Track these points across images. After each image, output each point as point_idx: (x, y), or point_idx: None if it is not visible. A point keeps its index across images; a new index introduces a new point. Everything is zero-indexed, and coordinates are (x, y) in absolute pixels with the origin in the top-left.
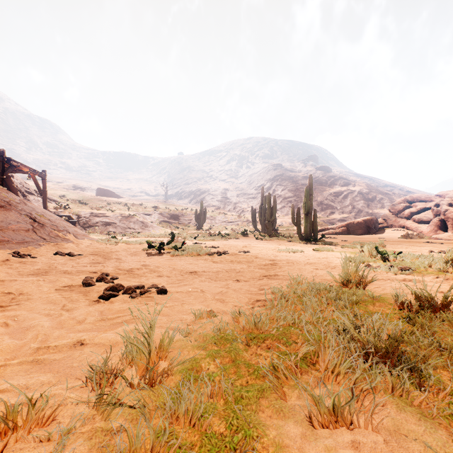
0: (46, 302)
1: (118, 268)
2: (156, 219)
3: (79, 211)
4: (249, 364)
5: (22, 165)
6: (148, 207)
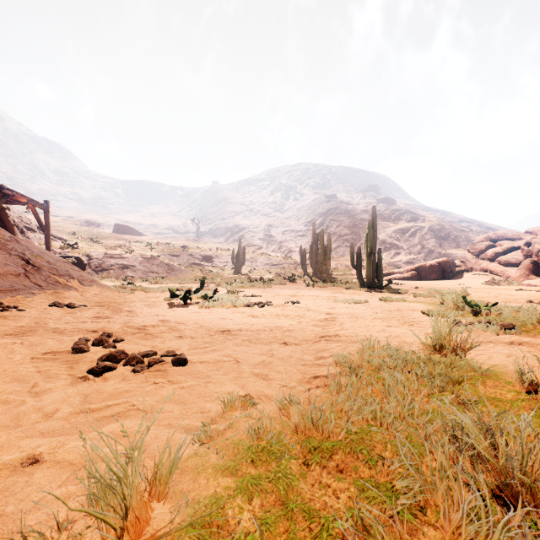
0: (10, 379)
1: (127, 325)
2: (184, 261)
3: (90, 251)
4: (311, 512)
5: (18, 195)
6: (175, 247)
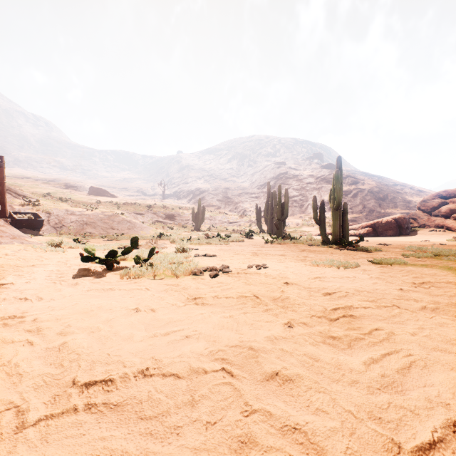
0: None
1: None
2: (149, 218)
3: (52, 208)
4: None
5: None
6: (141, 206)
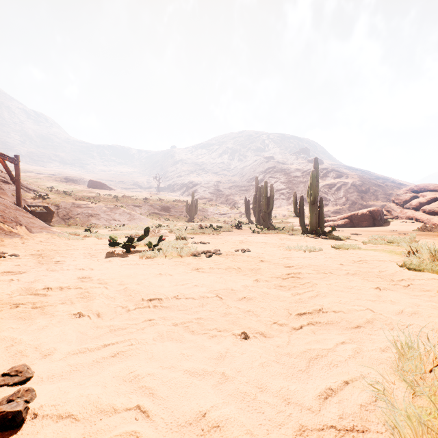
0: None
1: (26, 287)
2: (146, 210)
3: (60, 201)
4: None
5: None
6: (138, 199)
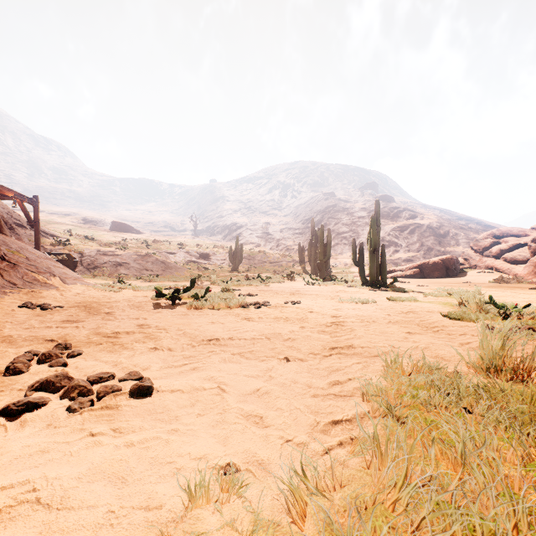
0: None
1: (96, 332)
2: (181, 258)
3: (83, 248)
4: None
5: (4, 189)
6: (172, 244)
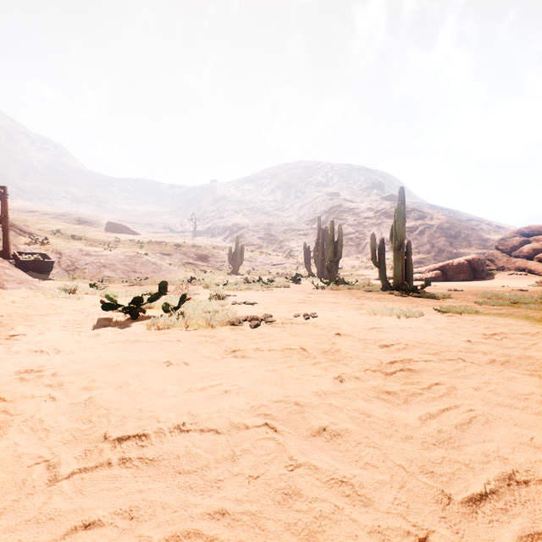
0: None
1: None
2: (177, 260)
3: (63, 247)
4: None
5: None
6: (168, 245)
